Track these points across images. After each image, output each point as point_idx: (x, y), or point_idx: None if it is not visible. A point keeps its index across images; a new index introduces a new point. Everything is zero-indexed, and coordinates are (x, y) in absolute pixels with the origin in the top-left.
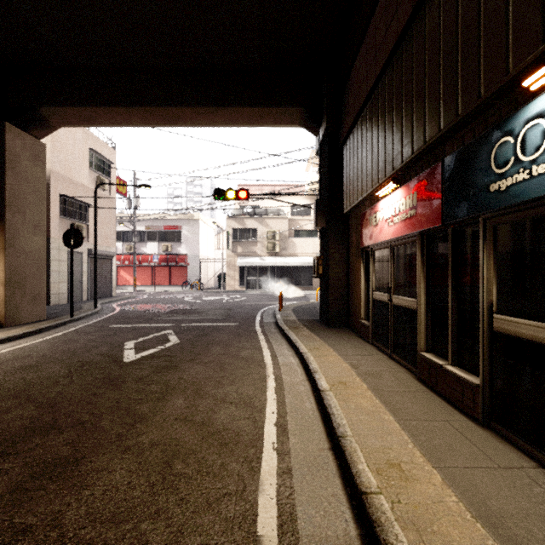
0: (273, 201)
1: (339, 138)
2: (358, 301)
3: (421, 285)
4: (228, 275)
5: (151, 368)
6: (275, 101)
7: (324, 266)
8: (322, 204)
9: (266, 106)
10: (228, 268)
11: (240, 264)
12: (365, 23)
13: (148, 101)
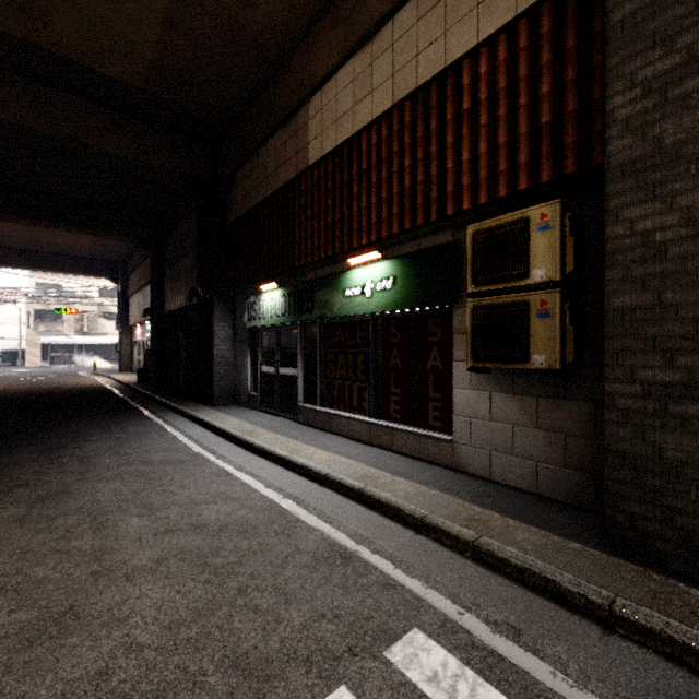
0: (79, 282)
1: (127, 294)
2: (134, 361)
3: (142, 353)
4: (29, 352)
5: (49, 381)
6: (94, 273)
7: (120, 347)
8: (119, 320)
9: (89, 274)
10: (29, 346)
11: (45, 342)
12: (132, 272)
13: (16, 264)
